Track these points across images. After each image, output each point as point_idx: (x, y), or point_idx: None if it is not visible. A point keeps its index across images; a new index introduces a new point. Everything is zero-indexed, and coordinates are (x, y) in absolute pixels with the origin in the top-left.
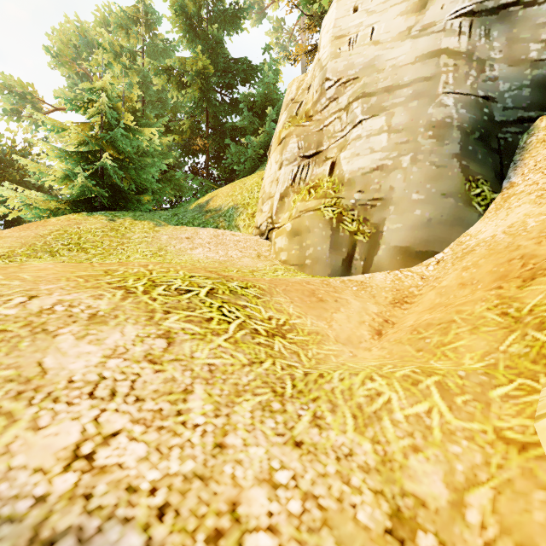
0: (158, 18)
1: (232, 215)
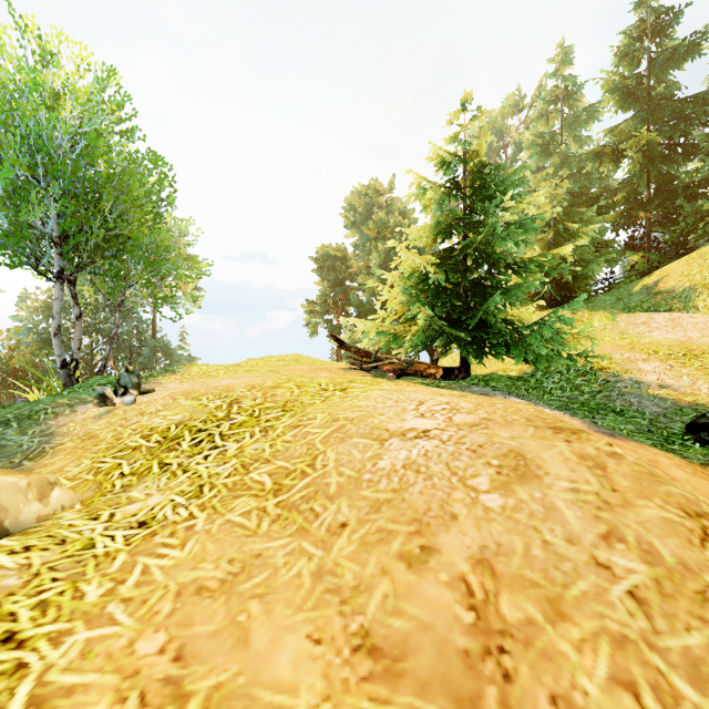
0: (579, 85)
1: (688, 296)
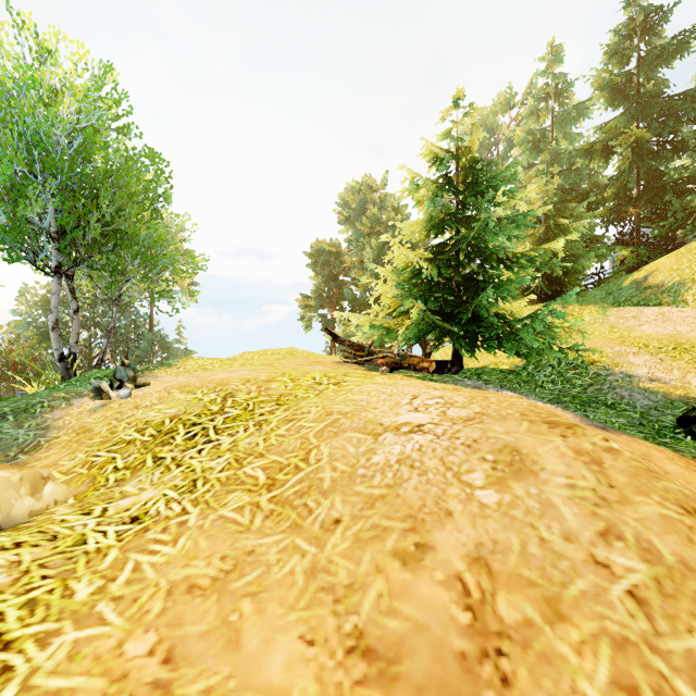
0: (569, 83)
1: (677, 291)
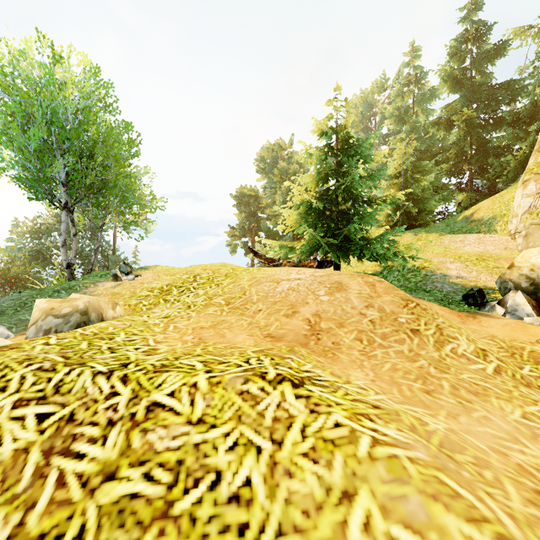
0: (425, 73)
1: (491, 223)
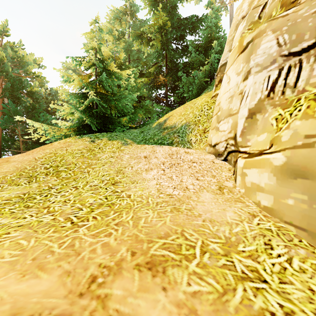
0: (137, 8)
1: (184, 131)
